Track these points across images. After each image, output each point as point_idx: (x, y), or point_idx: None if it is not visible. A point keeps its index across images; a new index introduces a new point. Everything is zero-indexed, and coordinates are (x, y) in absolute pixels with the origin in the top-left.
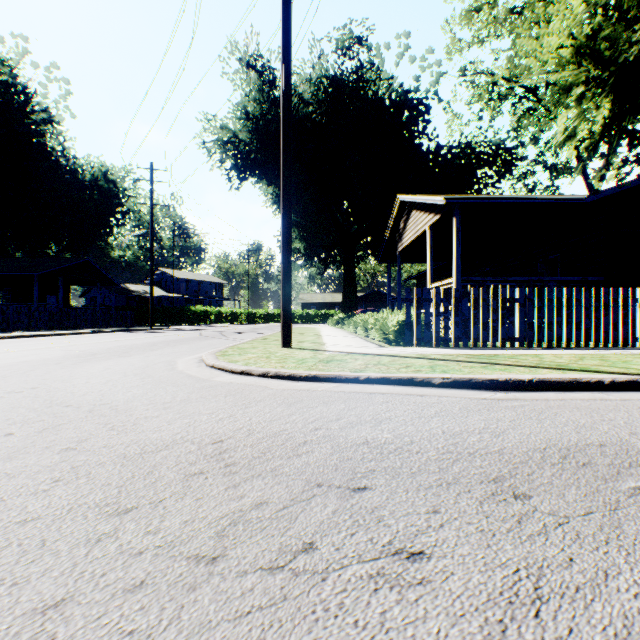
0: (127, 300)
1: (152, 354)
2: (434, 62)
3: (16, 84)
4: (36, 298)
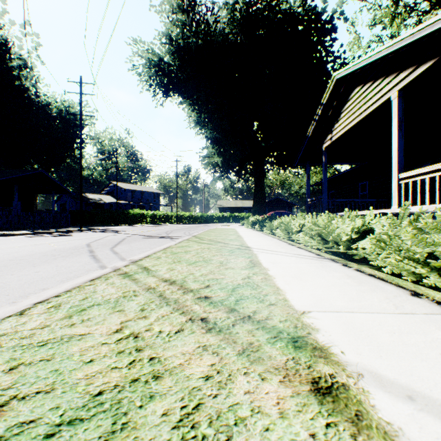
0: (85, 205)
1: None
2: None
3: None
4: None
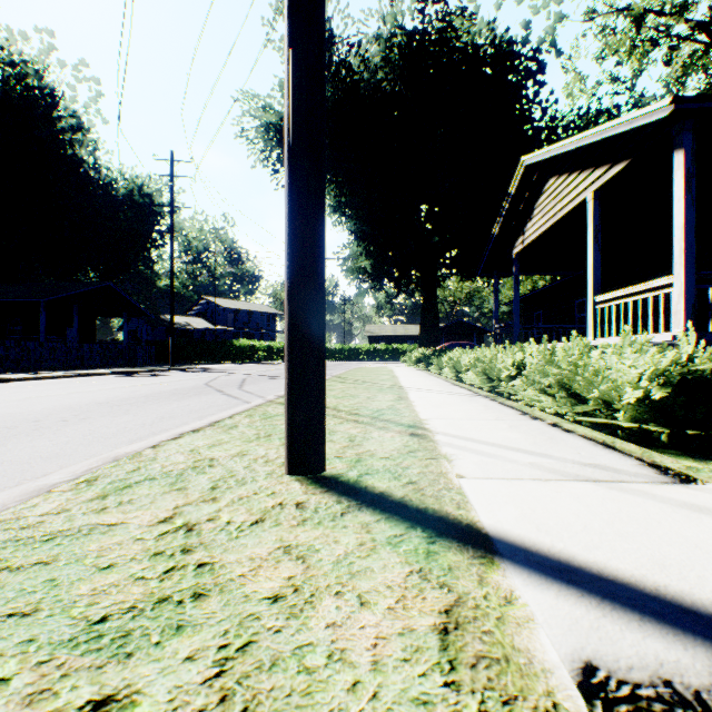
0: (166, 333)
1: None
2: None
3: (42, 87)
4: (43, 330)
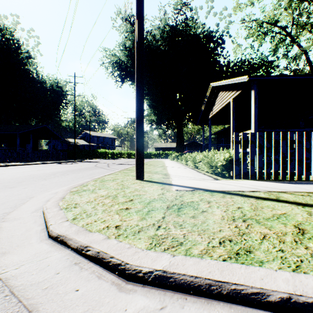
0: (68, 146)
1: (34, 184)
2: (227, 15)
3: (13, 39)
4: (18, 145)
